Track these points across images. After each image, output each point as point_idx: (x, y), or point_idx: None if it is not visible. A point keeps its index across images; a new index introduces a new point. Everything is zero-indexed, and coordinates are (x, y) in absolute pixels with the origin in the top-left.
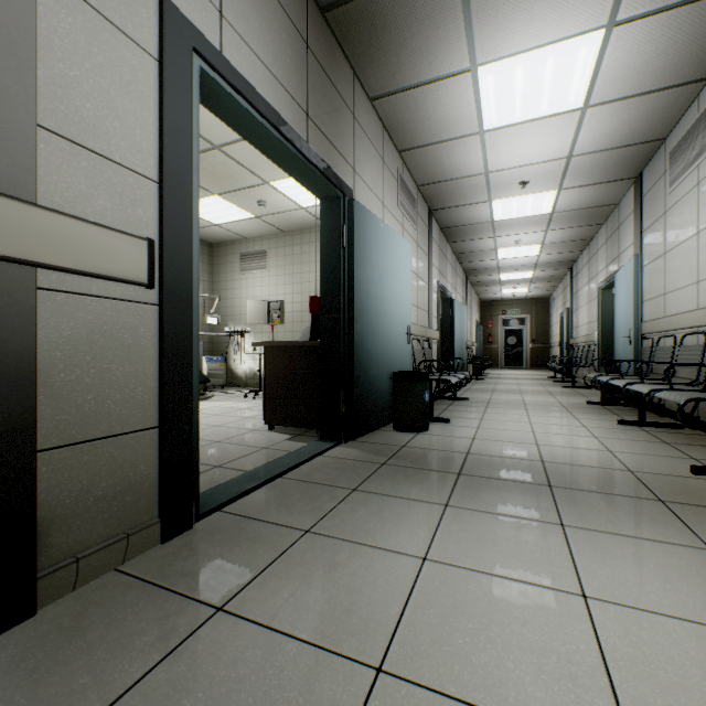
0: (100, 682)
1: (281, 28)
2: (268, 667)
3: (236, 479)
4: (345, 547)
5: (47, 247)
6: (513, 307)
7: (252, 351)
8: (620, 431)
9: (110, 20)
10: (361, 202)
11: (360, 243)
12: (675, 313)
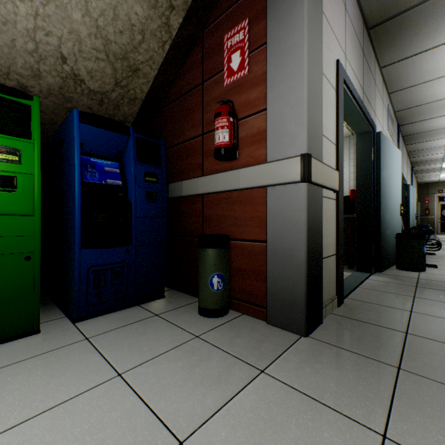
0: (386, 346)
1: (357, 49)
2: None
3: None
4: (444, 320)
5: (325, 179)
6: None
7: None
8: None
9: (327, 79)
10: (376, 131)
11: (382, 156)
12: None
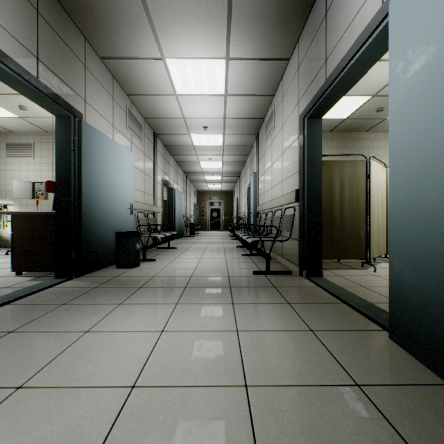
0: None
1: None
2: None
3: None
4: (36, 335)
5: None
6: (215, 195)
7: None
8: (240, 259)
9: None
10: (92, 122)
11: (88, 149)
12: (266, 202)
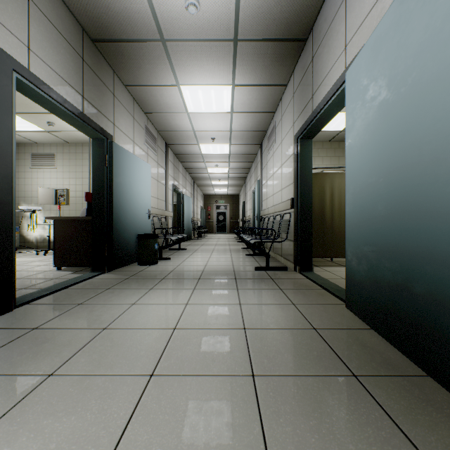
0: None
1: (66, 51)
2: (60, 335)
3: (37, 291)
4: (99, 306)
5: None
6: (221, 199)
7: (42, 223)
8: (244, 258)
9: None
10: (119, 141)
11: (117, 165)
12: (268, 207)
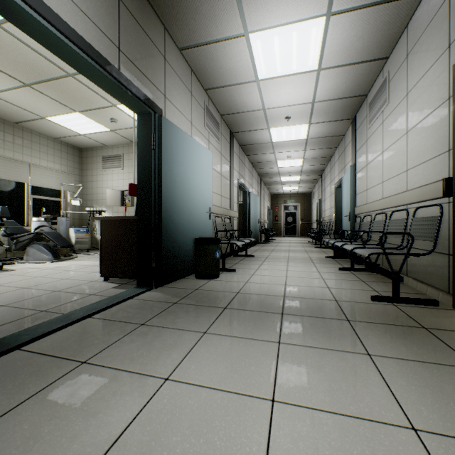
0: None
1: None
2: None
3: (49, 321)
4: (107, 374)
5: None
6: (290, 198)
7: None
8: (338, 274)
9: None
10: (171, 119)
11: (167, 147)
12: (371, 201)
